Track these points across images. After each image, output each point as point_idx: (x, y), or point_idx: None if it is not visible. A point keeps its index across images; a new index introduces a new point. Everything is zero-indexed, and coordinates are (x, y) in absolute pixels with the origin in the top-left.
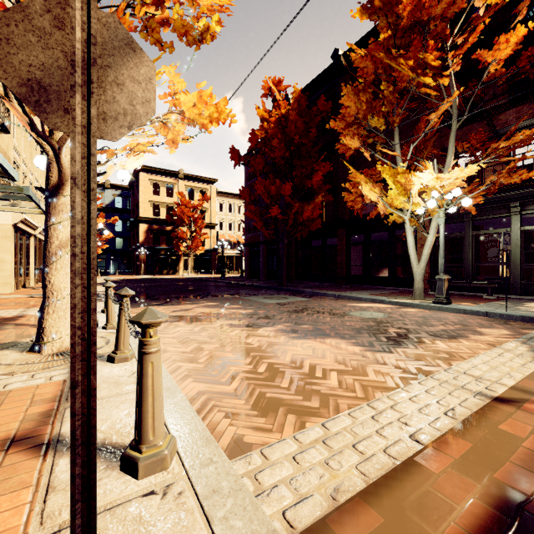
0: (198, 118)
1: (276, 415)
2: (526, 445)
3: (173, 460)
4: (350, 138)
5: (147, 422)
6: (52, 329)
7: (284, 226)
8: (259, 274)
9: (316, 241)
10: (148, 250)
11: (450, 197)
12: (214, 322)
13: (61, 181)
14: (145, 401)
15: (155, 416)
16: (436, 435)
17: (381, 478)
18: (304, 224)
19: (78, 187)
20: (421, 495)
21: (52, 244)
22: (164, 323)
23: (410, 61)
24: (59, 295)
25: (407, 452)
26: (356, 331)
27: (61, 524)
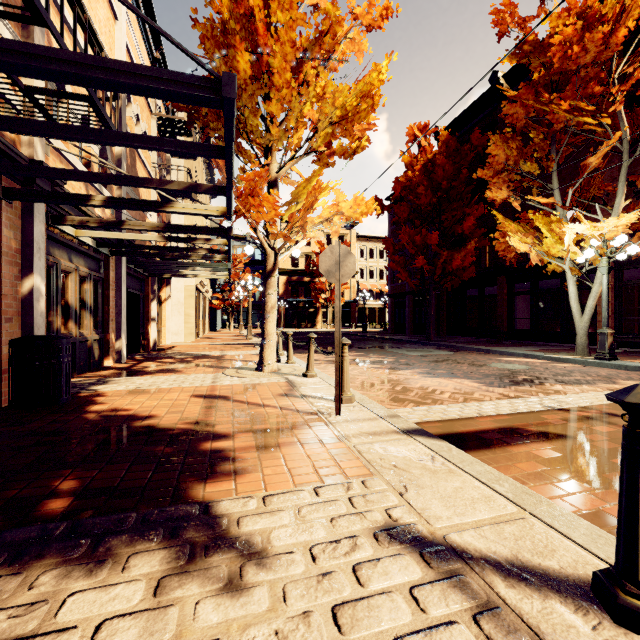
0: (353, 215)
1: (404, 403)
2: (546, 420)
3: (354, 402)
4: (496, 190)
5: (344, 384)
6: (268, 358)
7: (431, 276)
8: (405, 327)
9: (474, 290)
10: (287, 303)
11: (617, 243)
12: (362, 365)
13: (274, 269)
14: (344, 375)
15: (347, 382)
16: (494, 414)
17: (450, 419)
18: (454, 273)
19: (337, 298)
20: (466, 423)
21: (268, 306)
22: (323, 364)
23: (562, 106)
24: (271, 337)
25: (471, 416)
26: (485, 376)
27: (321, 407)
